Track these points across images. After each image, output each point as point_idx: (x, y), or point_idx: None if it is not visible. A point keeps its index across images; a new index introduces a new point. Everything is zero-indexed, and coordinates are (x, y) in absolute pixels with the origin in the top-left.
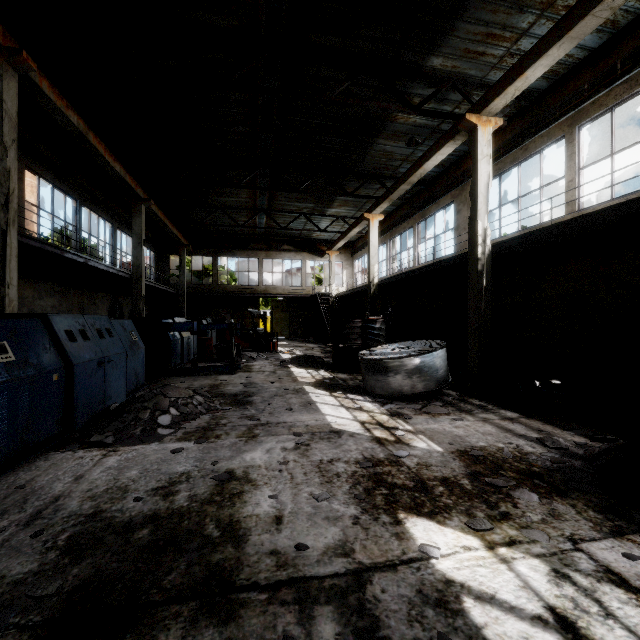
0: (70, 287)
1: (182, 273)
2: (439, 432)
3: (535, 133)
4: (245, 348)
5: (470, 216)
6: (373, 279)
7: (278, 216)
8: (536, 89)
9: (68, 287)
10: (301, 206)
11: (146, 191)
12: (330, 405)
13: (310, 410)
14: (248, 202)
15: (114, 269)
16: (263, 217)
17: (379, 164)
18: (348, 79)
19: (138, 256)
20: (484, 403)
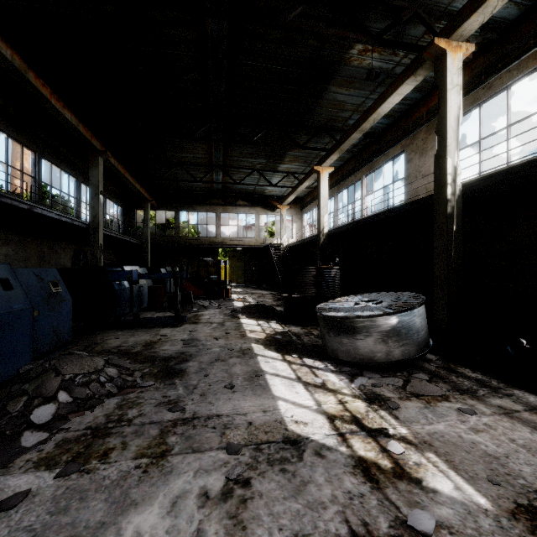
0: (27, 236)
1: (146, 225)
2: (456, 444)
3: (502, 68)
4: (200, 295)
5: (437, 154)
6: (323, 229)
7: (233, 172)
8: (504, 19)
9: (25, 236)
10: (254, 162)
11: (108, 147)
12: (283, 378)
13: (257, 388)
14: (205, 158)
15: (68, 218)
16: (219, 174)
17: (329, 115)
18: (302, 3)
19: (95, 206)
20: (482, 375)
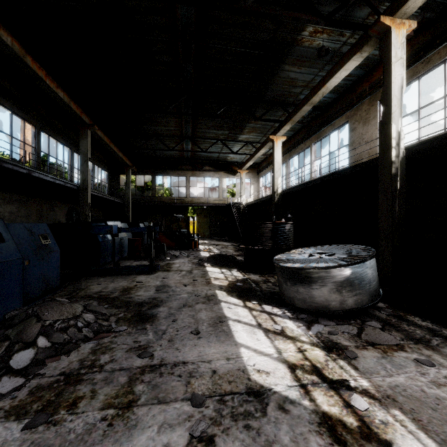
0: (29, 196)
1: (127, 187)
2: (420, 400)
3: (440, 44)
4: (172, 246)
5: (382, 120)
6: (277, 190)
7: (200, 142)
8: None
9: (26, 196)
10: (218, 133)
11: (96, 122)
12: (245, 325)
13: (220, 335)
14: (176, 130)
15: (61, 181)
16: (189, 143)
17: (283, 91)
18: None
19: (84, 171)
20: (432, 324)
